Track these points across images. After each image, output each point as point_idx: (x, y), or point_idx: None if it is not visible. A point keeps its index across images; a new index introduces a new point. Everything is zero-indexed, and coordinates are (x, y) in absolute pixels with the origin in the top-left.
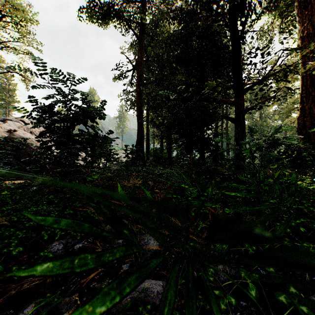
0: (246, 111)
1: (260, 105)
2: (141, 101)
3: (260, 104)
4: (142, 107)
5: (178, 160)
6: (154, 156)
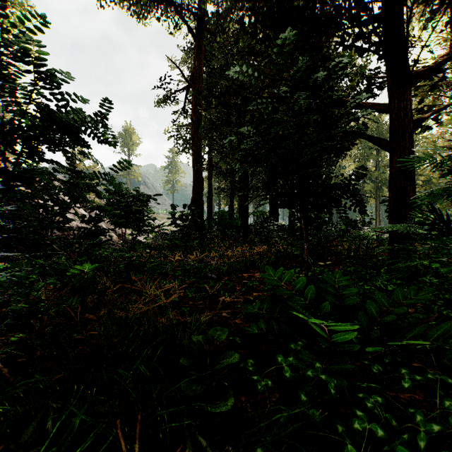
0: (416, 125)
1: (377, 148)
2: (200, 136)
3: (376, 147)
4: (201, 146)
5: (259, 229)
6: (219, 223)
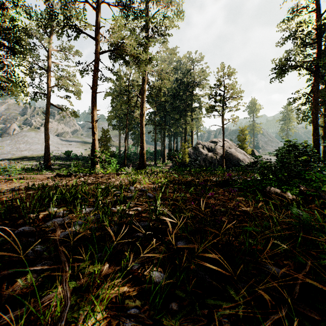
0: None
1: None
2: (317, 119)
3: None
4: (317, 123)
5: None
6: None
